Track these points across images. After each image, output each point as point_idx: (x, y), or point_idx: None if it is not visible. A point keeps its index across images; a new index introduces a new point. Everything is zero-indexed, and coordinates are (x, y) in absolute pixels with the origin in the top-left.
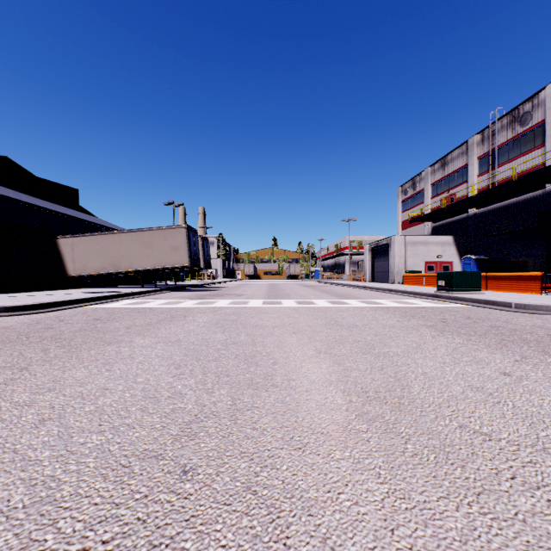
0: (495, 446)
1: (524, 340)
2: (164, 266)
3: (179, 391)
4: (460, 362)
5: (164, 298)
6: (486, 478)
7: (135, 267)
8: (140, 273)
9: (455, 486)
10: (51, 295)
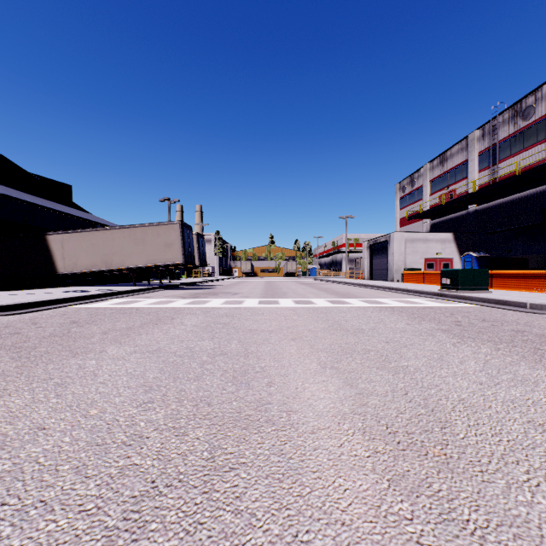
0: None
1: None
2: (157, 263)
3: (140, 432)
4: (500, 381)
5: (155, 297)
6: None
7: (127, 264)
8: (133, 270)
9: None
10: (35, 294)
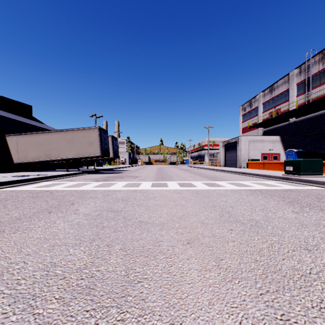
0: None
1: None
2: (83, 156)
3: None
4: None
5: (76, 180)
6: None
7: (62, 156)
8: (66, 161)
9: None
10: None
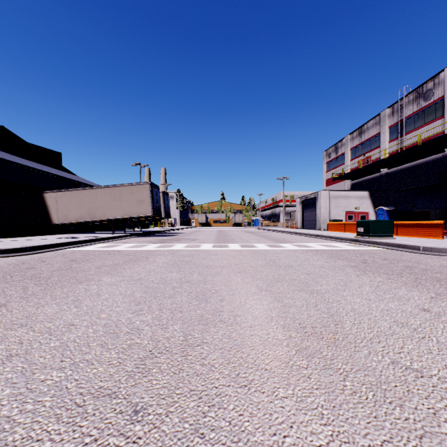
0: (428, 383)
1: (435, 279)
2: (132, 216)
3: (137, 326)
4: (383, 298)
5: (131, 242)
6: (425, 418)
7: (108, 216)
8: (112, 221)
9: (396, 428)
10: (37, 240)
